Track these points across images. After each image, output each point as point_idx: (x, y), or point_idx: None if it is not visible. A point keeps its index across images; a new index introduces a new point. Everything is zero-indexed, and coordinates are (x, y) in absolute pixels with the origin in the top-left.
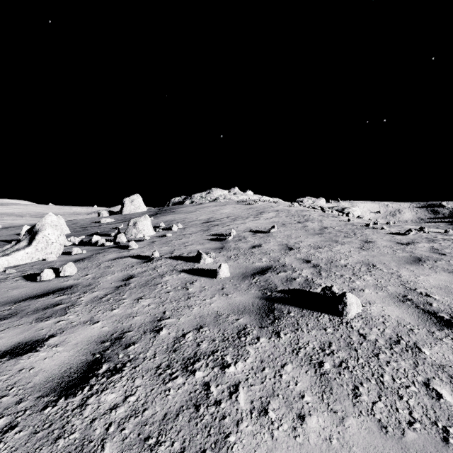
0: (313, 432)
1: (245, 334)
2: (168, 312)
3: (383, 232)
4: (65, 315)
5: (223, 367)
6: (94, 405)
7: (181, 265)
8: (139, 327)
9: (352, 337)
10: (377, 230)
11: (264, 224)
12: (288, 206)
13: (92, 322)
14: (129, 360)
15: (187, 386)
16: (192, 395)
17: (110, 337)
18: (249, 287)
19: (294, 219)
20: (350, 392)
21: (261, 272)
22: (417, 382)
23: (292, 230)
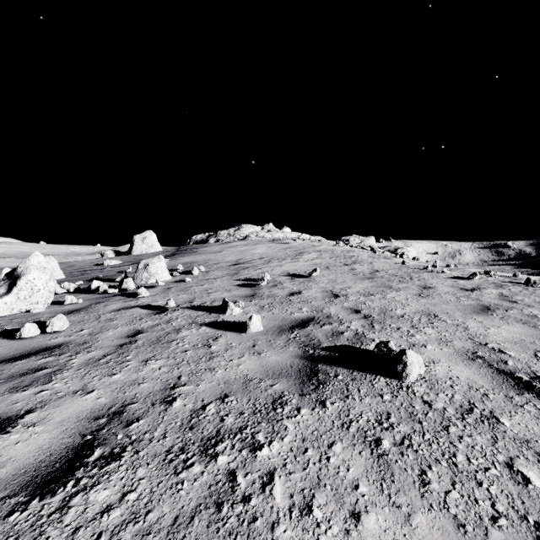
0: (371, 535)
1: (283, 404)
2: (184, 377)
3: (443, 276)
4: (49, 383)
5: (254, 449)
6: (79, 507)
7: (202, 317)
8: (145, 397)
9: (415, 405)
10: (437, 274)
11: (304, 267)
12: (332, 245)
13: (84, 392)
14: (131, 442)
15: (206, 477)
16: (213, 489)
17: (107, 412)
18: (287, 343)
19: (340, 261)
20: (416, 478)
21: (301, 324)
22: (498, 463)
23: (338, 274)
